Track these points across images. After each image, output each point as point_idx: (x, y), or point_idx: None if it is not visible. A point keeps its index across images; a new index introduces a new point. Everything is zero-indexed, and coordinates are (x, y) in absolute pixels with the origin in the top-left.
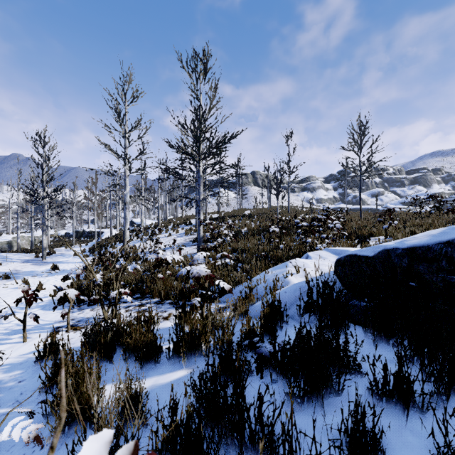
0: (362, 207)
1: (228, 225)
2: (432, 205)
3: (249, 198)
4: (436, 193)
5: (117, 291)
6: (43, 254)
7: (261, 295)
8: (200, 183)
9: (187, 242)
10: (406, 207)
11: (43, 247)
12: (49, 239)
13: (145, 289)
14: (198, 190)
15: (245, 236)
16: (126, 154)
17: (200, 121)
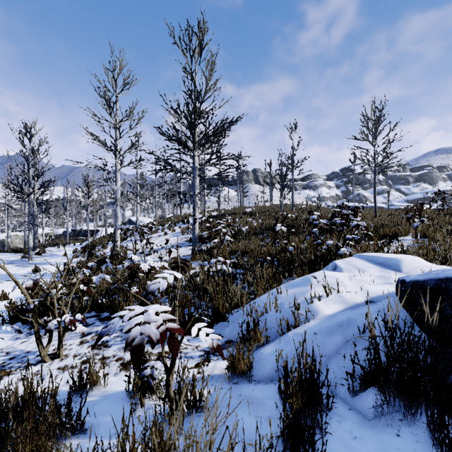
0: (366, 205)
1: (227, 223)
2: (439, 202)
3: (250, 196)
4: (443, 190)
5: (59, 319)
6: (29, 255)
7: (272, 330)
8: (195, 175)
9: (182, 242)
10: (412, 205)
11: (29, 246)
12: (44, 238)
13: (116, 307)
14: (193, 183)
15: (246, 235)
16: (116, 146)
17: (195, 104)
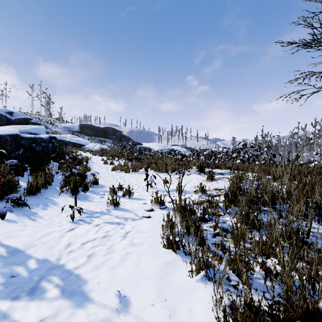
0: None
1: None
2: None
3: None
4: None
5: None
6: None
7: None
8: None
9: None
10: None
11: None
12: None
13: None
14: None
15: None
16: None
17: None
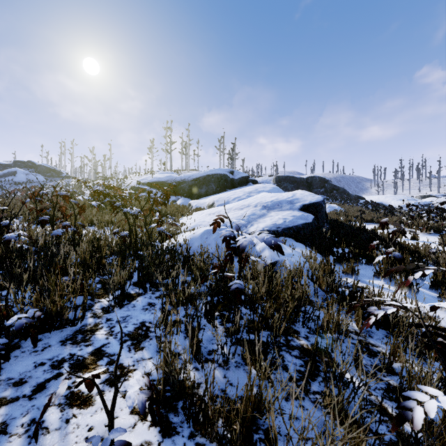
0: None
1: None
2: None
3: None
4: None
5: None
6: None
7: None
8: None
9: None
10: None
11: None
12: None
13: None
14: None
15: None
16: None
17: None
